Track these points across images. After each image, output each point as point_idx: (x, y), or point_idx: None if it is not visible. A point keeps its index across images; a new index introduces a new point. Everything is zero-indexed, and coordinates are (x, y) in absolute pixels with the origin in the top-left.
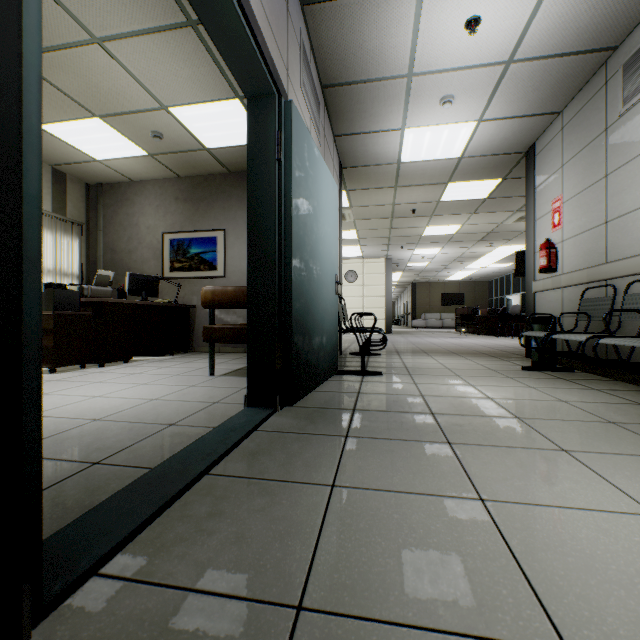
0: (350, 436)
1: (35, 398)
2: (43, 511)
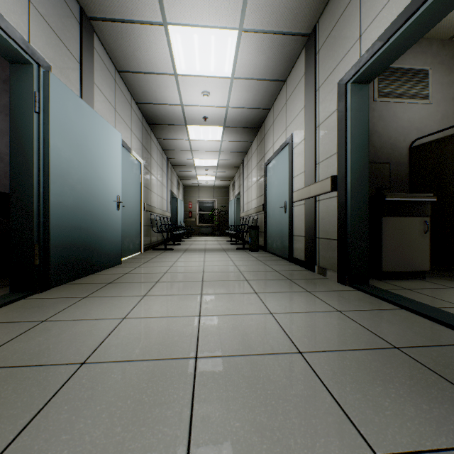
0: (392, 347)
1: (349, 243)
2: (411, 294)
